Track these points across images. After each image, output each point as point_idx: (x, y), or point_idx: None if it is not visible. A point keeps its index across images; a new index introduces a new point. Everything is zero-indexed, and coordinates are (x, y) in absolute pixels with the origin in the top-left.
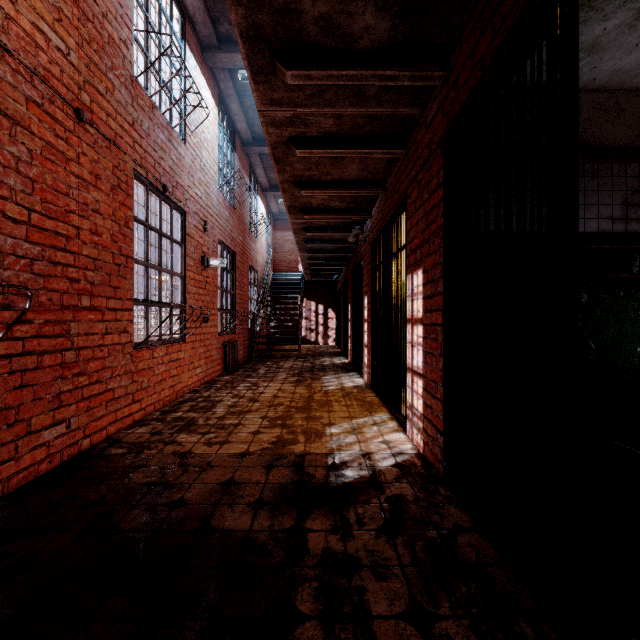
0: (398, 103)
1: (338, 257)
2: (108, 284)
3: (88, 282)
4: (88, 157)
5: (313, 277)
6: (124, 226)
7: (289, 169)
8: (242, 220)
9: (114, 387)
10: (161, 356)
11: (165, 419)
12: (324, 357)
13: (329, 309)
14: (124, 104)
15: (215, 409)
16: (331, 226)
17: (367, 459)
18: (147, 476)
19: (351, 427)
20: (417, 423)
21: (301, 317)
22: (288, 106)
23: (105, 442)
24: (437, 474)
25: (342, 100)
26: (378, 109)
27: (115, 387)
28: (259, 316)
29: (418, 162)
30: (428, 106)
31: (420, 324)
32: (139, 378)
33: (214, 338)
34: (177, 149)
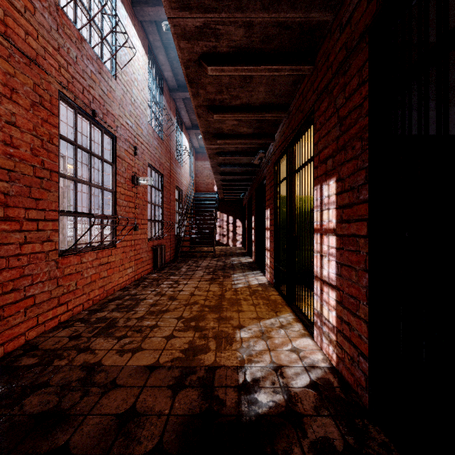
0: (312, 5)
1: (244, 179)
2: (27, 195)
3: (1, 192)
4: (1, 69)
5: (225, 195)
6: (48, 142)
7: (202, 92)
8: (169, 150)
9: (35, 293)
10: (90, 261)
11: (89, 319)
12: (233, 257)
13: (237, 219)
14: (48, 28)
15: (137, 308)
16: (239, 151)
17: (279, 375)
18: (42, 401)
19: (260, 330)
20: (328, 334)
21: (216, 226)
22: (198, 11)
23: (21, 349)
24: (359, 401)
25: (253, 1)
26: (290, 14)
27: (36, 293)
28: (183, 225)
29: (329, 71)
30: (344, 5)
31: (332, 234)
32: (66, 282)
33: (144, 243)
34: (107, 82)
